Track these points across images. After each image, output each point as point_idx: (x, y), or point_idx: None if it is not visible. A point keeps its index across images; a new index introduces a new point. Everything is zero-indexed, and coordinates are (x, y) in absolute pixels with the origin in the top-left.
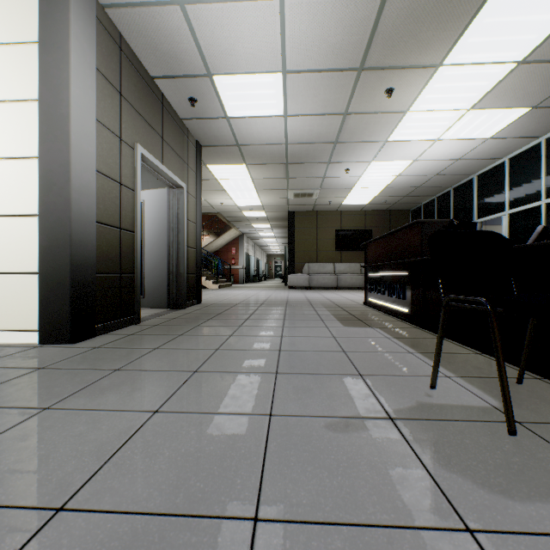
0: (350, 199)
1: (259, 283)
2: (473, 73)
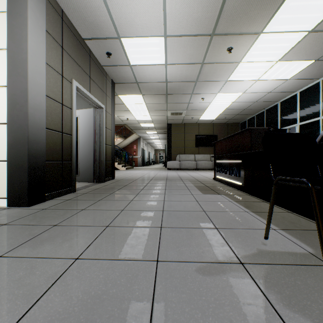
0: (204, 116)
1: (150, 166)
2: (281, 38)
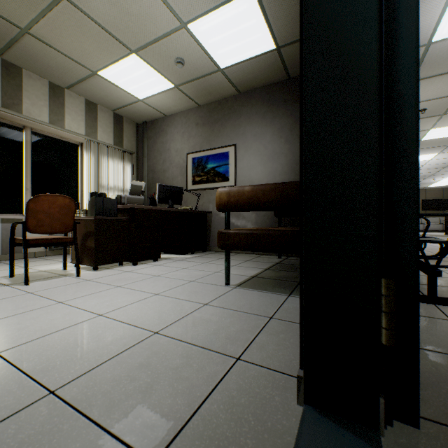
0: (432, 185)
1: None
2: None
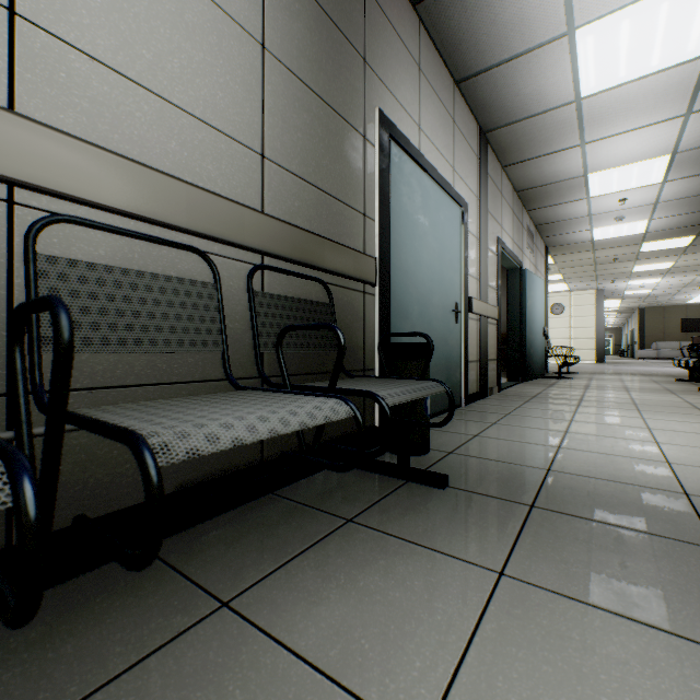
0: (692, 301)
1: None
2: None
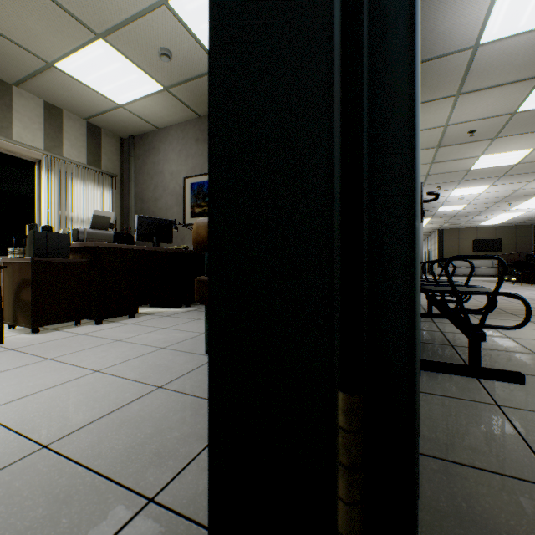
0: (484, 223)
1: None
2: None
